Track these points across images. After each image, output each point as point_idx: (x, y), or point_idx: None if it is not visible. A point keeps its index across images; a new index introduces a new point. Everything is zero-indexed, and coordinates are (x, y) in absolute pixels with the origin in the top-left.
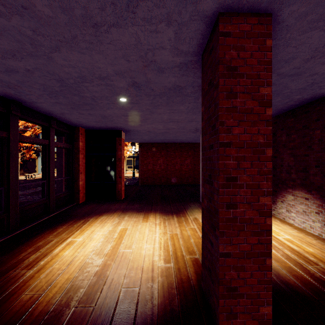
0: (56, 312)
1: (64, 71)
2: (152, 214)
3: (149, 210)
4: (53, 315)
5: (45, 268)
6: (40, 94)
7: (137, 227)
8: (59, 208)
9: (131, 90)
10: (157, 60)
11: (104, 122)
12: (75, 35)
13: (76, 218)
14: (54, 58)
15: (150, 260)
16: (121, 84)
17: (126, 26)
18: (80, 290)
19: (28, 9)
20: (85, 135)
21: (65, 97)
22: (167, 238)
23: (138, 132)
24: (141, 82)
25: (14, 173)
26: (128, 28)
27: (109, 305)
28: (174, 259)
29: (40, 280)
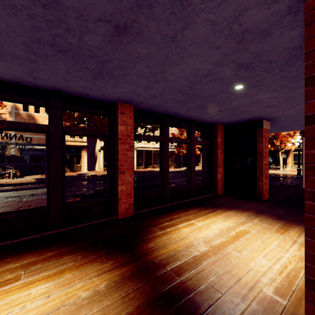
0: (157, 265)
1: (178, 83)
2: (297, 227)
3: (296, 221)
4: (154, 265)
5: (168, 234)
6: (175, 106)
7: (263, 235)
8: (199, 195)
9: (242, 74)
10: (249, 27)
11: (237, 115)
12: (167, 55)
13: (207, 206)
14: (166, 78)
15: (254, 276)
16: (227, 73)
17: (193, 21)
18: (177, 262)
19: (138, 57)
20: (224, 131)
21: (191, 103)
22: (302, 267)
23: (289, 117)
24: (247, 60)
25: (166, 164)
26: (196, 20)
27: (187, 287)
28: (294, 298)
29: (161, 240)
